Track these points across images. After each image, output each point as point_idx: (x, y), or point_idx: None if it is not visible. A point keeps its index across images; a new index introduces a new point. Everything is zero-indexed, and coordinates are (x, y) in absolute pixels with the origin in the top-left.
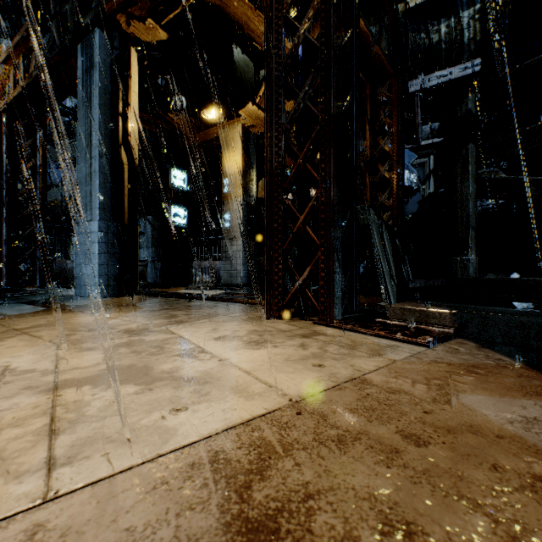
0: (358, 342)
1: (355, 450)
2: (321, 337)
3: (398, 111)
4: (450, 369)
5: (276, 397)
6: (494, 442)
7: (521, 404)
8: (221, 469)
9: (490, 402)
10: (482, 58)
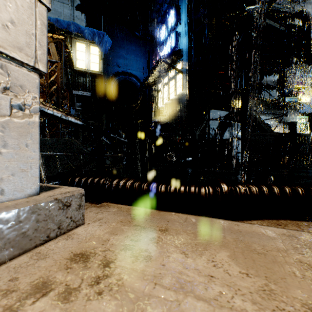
0: None
1: None
2: None
3: (69, 102)
4: None
5: None
6: None
7: None
8: None
9: None
10: (91, 93)
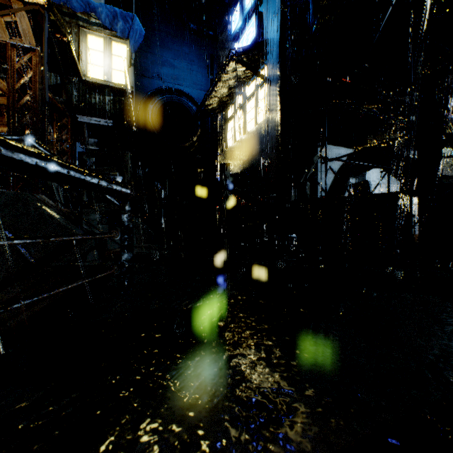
0: None
1: None
2: None
3: (72, 134)
4: None
5: None
6: None
7: None
8: None
9: None
10: (113, 121)
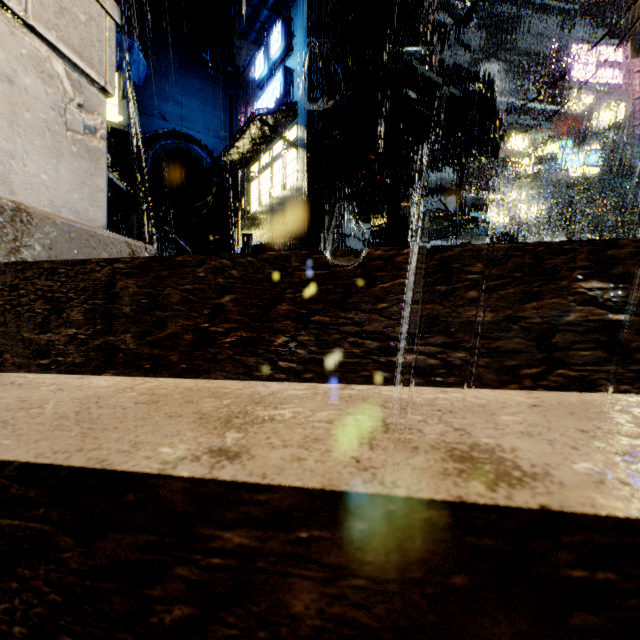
0: None
1: None
2: None
3: None
4: None
5: None
6: None
7: None
8: None
9: None
10: None
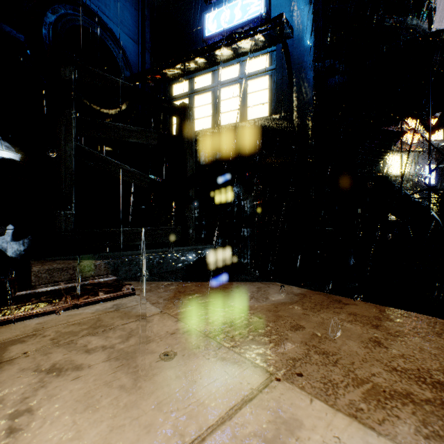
0: (87, 321)
1: (330, 348)
2: (23, 347)
3: None
4: (186, 298)
5: (278, 392)
6: (283, 309)
7: (237, 295)
8: (439, 425)
9: (238, 300)
10: None
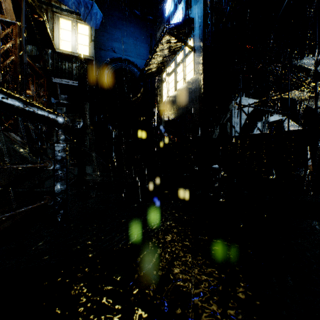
0: None
1: None
2: None
3: (47, 91)
4: None
5: None
6: None
7: None
8: None
9: None
10: (78, 82)
